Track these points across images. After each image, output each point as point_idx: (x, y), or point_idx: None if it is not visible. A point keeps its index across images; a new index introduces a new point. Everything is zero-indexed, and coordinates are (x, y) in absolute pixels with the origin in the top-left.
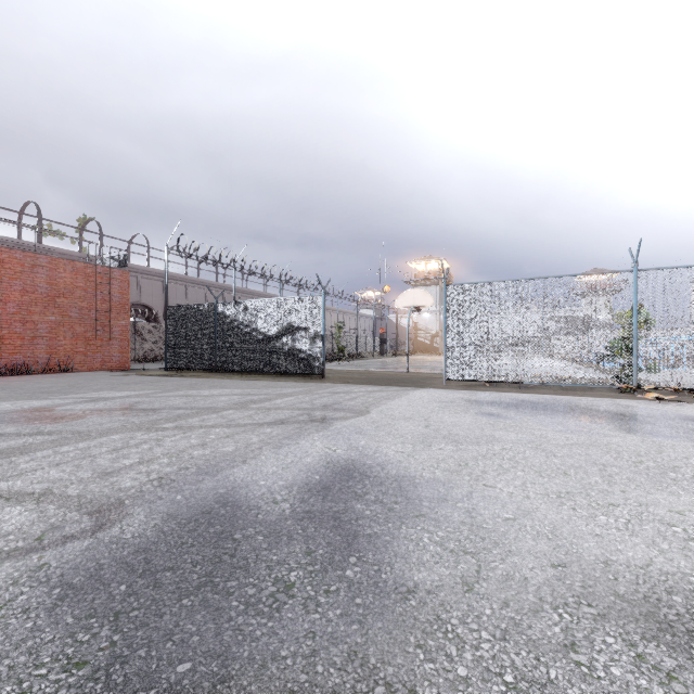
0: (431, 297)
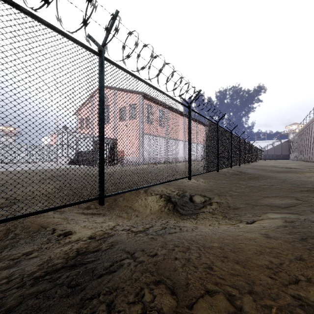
0: None
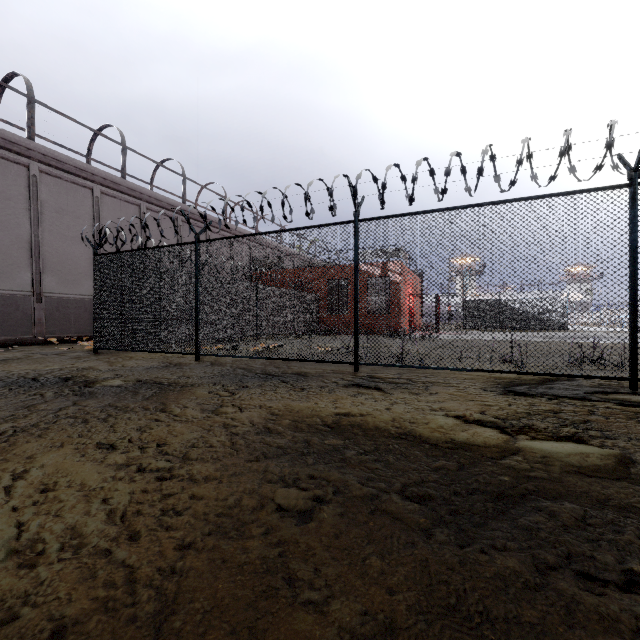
0: (581, 296)
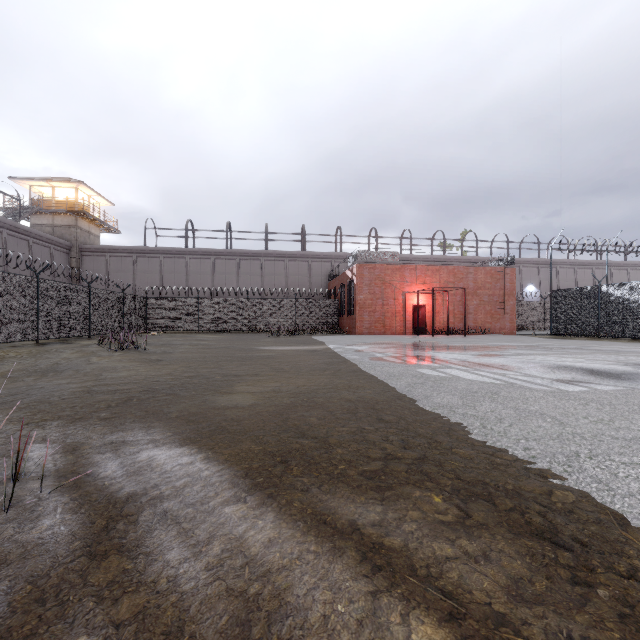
0: None
